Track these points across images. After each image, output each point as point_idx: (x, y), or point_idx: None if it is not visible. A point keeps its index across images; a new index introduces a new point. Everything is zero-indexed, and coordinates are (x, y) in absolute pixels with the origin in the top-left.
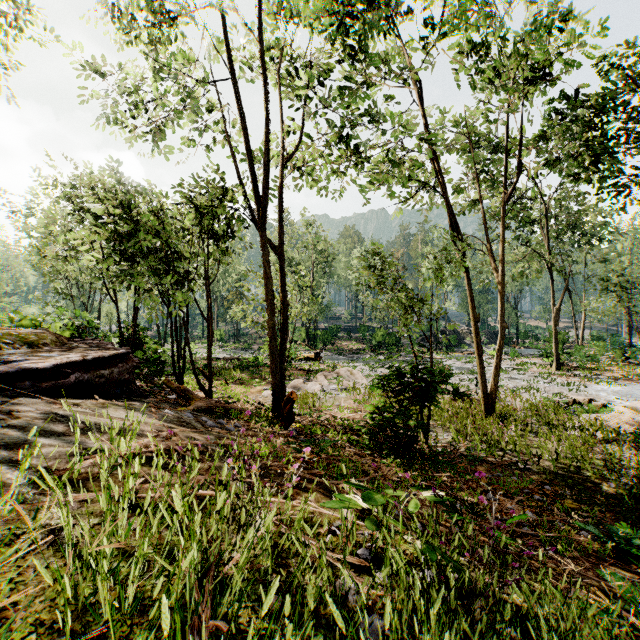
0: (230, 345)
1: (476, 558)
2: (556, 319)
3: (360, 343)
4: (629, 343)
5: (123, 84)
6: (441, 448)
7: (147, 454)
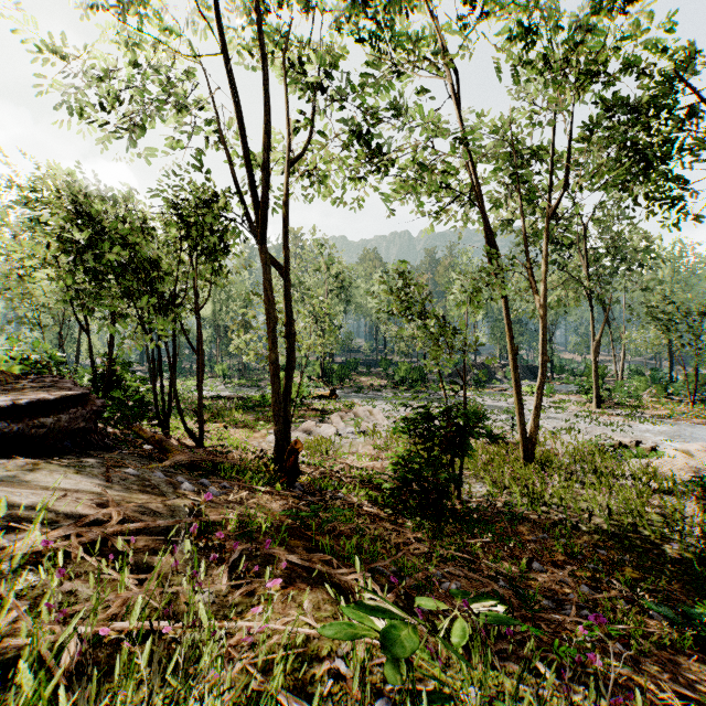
0: (234, 381)
1: (536, 678)
2: (596, 352)
3: (381, 379)
4: (670, 378)
5: (96, 68)
6: (475, 503)
7: (64, 549)
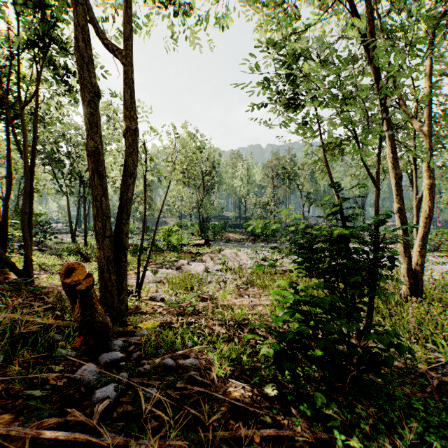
0: (138, 237)
1: None
2: (416, 207)
3: (243, 235)
4: None
5: None
6: None
7: None
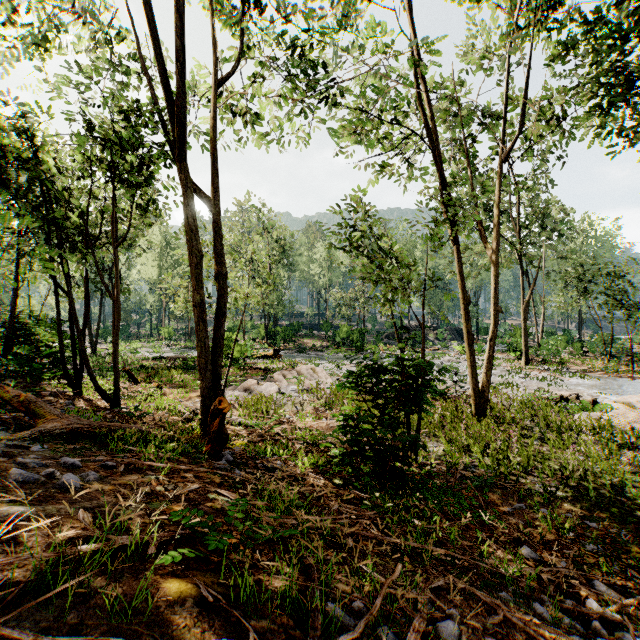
0: (180, 344)
1: None
2: (525, 312)
3: (323, 340)
4: (580, 338)
5: None
6: (433, 466)
7: None
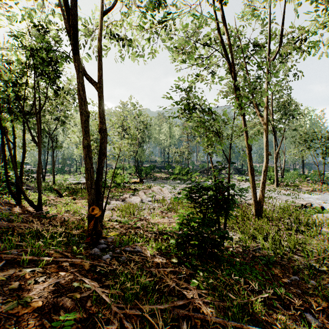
0: None
1: None
2: (276, 158)
3: (166, 174)
4: (303, 173)
5: None
6: (233, 248)
7: None
